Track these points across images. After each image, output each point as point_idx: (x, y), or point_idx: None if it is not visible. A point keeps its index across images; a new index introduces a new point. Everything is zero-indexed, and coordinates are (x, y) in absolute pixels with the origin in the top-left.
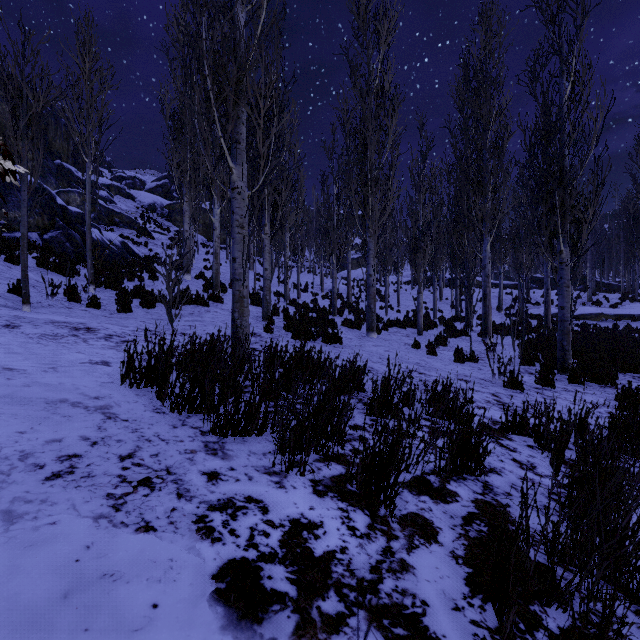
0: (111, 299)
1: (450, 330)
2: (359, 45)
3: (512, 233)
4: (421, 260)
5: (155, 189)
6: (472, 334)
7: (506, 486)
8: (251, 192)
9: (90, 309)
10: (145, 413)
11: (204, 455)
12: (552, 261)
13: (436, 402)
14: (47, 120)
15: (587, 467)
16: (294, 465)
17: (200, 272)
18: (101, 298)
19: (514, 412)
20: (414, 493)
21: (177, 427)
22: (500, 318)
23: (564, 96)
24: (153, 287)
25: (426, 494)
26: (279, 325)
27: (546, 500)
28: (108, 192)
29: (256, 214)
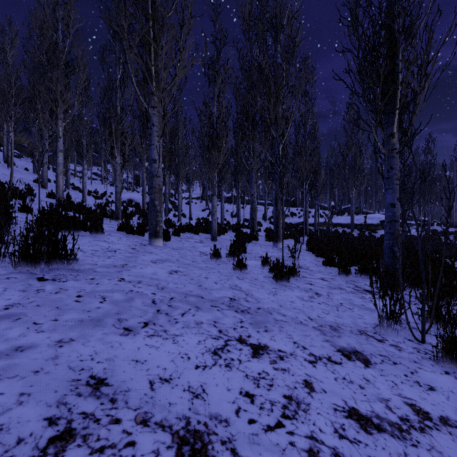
0: None
1: (241, 235)
2: None
3: None
4: (215, 160)
5: None
6: (259, 238)
7: None
8: None
9: None
10: None
11: None
12: (386, 145)
13: None
14: None
15: None
16: None
17: None
18: None
19: None
20: None
21: None
22: (267, 225)
23: None
24: None
25: None
26: None
27: None
28: None
29: None
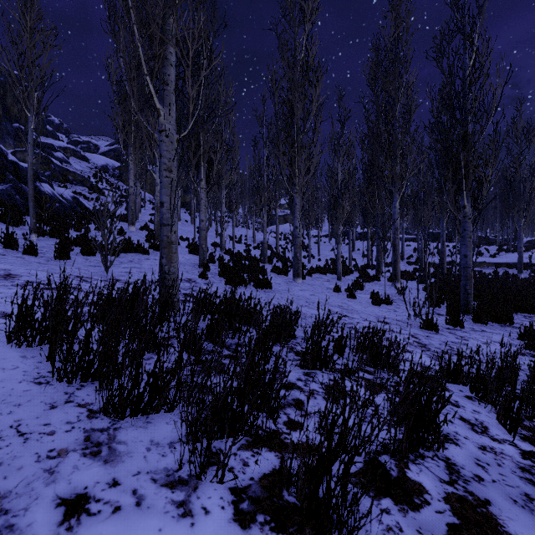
0: (52, 247)
1: (364, 276)
2: (286, 22)
3: (413, 194)
4: (340, 215)
5: (108, 153)
6: (382, 279)
7: (471, 464)
8: (179, 135)
9: (26, 256)
10: (18, 386)
11: (77, 458)
12: (457, 215)
13: (369, 350)
14: (5, 87)
15: (534, 422)
16: (211, 461)
17: (145, 224)
18: (42, 246)
19: (448, 360)
20: (372, 494)
21: (56, 406)
22: (403, 266)
23: (468, 68)
24: (98, 237)
25: (387, 494)
26: (214, 271)
27: (522, 483)
28: (64, 154)
29: (193, 169)
